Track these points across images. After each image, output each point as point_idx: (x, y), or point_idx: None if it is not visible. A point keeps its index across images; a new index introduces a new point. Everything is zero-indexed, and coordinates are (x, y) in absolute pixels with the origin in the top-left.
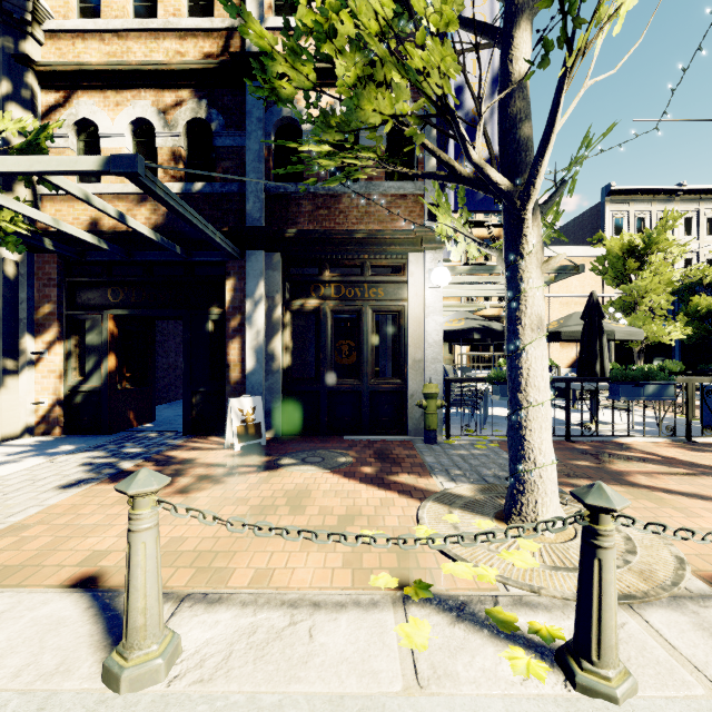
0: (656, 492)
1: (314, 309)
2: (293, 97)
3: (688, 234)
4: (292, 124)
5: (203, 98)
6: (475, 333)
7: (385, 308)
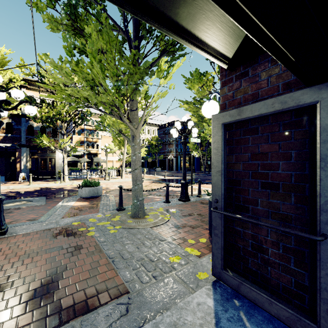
0: None
1: (36, 158)
2: (38, 141)
3: (149, 133)
4: (31, 125)
5: (10, 118)
6: (72, 161)
7: (51, 158)
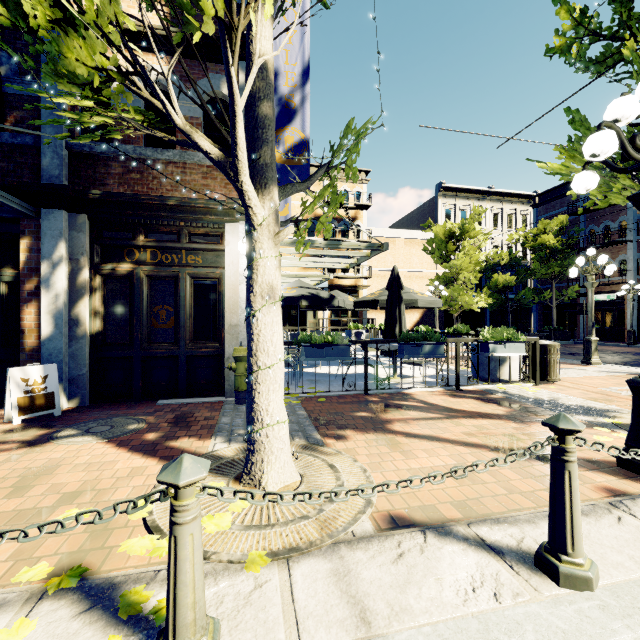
0: (401, 437)
1: (127, 274)
2: None
3: (495, 226)
4: None
5: None
6: (303, 300)
7: (203, 275)
